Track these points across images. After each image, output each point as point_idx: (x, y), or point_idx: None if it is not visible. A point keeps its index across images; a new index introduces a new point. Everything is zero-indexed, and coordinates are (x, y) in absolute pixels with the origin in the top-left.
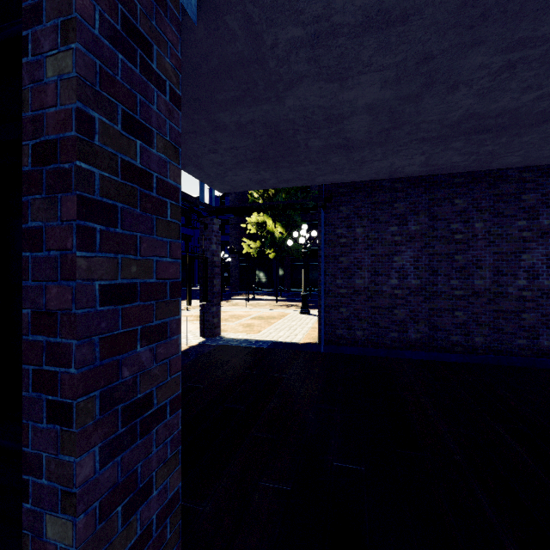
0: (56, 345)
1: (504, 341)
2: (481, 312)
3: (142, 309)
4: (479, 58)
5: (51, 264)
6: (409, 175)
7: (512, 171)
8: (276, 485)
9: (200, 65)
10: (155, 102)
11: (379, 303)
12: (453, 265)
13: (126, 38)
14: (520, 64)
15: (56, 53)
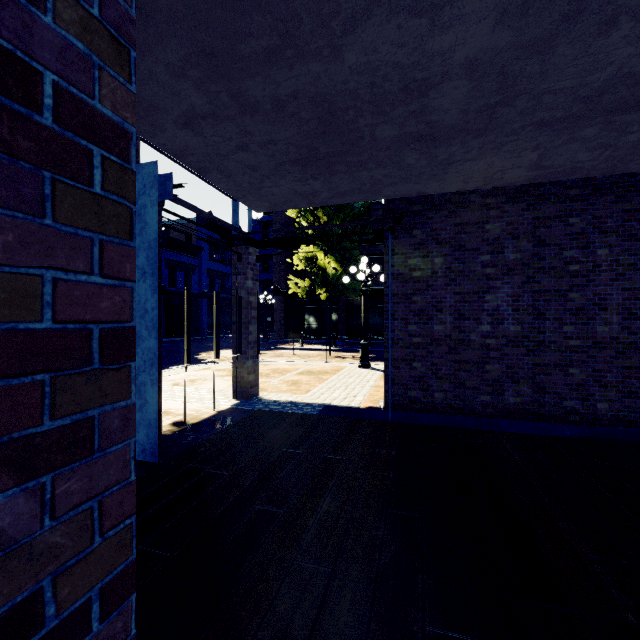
0: None
1: (638, 409)
2: (606, 369)
3: None
4: None
5: None
6: (510, 184)
7: None
8: None
9: None
10: None
11: (465, 357)
12: (566, 306)
13: None
14: None
15: None
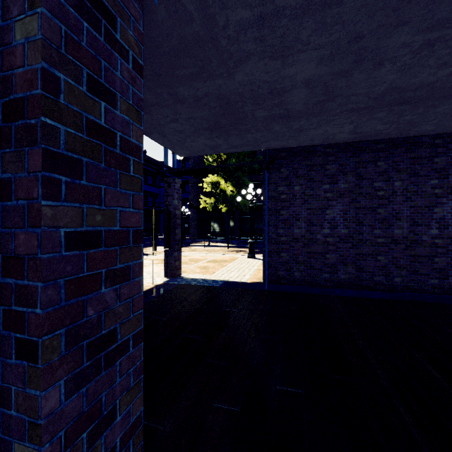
0: (23, 287)
1: (419, 281)
2: (400, 256)
3: (106, 254)
4: (402, 38)
5: (19, 212)
6: (339, 141)
7: (426, 138)
8: (227, 406)
9: (162, 44)
10: (118, 69)
11: (314, 249)
12: (376, 217)
13: (91, 8)
14: (438, 43)
15: (23, 18)
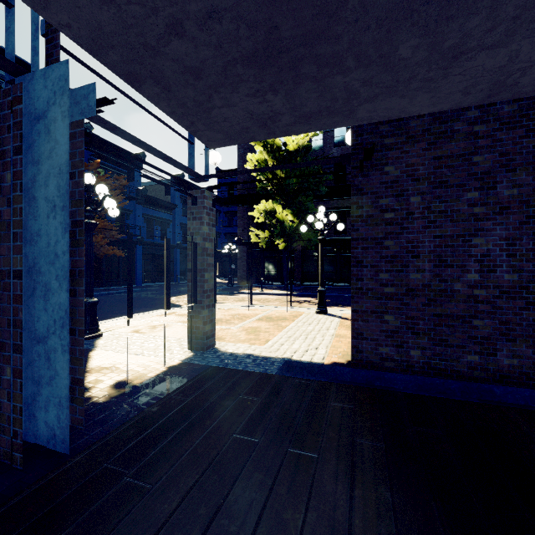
0: None
1: None
2: None
3: None
4: None
5: None
6: (522, 95)
7: None
8: None
9: None
10: None
11: (447, 309)
12: None
13: None
14: None
15: None
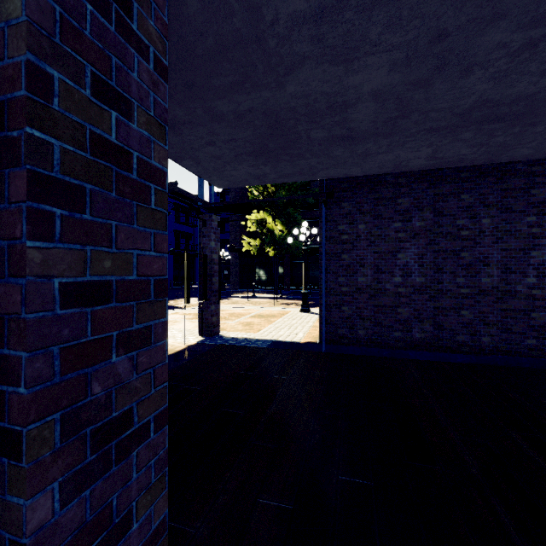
0: (3, 358)
1: (512, 341)
2: (489, 311)
3: (118, 312)
4: (498, 36)
5: None
6: (414, 169)
7: (521, 165)
8: (276, 502)
9: (195, 46)
10: (135, 69)
11: (382, 302)
12: (459, 263)
13: None
14: (542, 43)
15: None
